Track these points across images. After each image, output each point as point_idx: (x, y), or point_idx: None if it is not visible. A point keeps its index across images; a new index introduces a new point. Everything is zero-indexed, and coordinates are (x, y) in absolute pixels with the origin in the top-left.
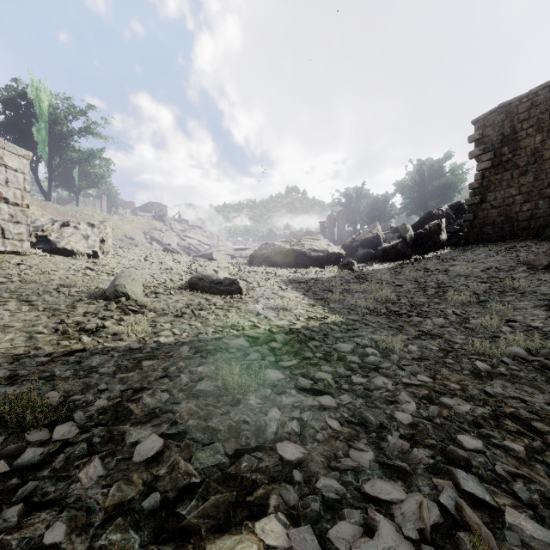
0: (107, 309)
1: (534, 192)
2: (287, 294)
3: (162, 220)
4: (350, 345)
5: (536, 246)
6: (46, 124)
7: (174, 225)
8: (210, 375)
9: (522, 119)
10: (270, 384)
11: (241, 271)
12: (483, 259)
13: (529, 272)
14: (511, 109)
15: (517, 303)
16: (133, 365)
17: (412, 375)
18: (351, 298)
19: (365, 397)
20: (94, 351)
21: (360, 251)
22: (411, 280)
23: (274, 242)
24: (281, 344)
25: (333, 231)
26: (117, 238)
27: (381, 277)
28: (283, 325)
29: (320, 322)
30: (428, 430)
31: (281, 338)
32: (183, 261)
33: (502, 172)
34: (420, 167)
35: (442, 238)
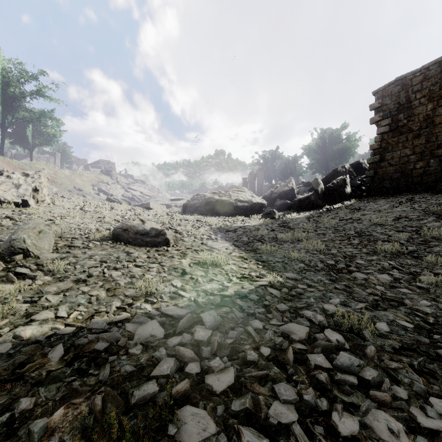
0: None
1: (426, 152)
2: (217, 244)
3: (110, 174)
4: (304, 328)
5: (433, 198)
6: None
7: (119, 179)
8: (70, 440)
9: (415, 90)
10: None
11: (173, 220)
12: (389, 209)
13: (440, 222)
14: (406, 82)
15: None
16: None
17: (417, 394)
18: (282, 249)
19: None
20: None
21: (278, 202)
22: (330, 228)
23: (205, 193)
24: (210, 329)
25: (254, 185)
26: (66, 189)
27: (304, 225)
28: (212, 290)
29: (256, 284)
30: None
31: (210, 318)
32: (120, 210)
33: (398, 135)
34: (323, 134)
35: (347, 191)
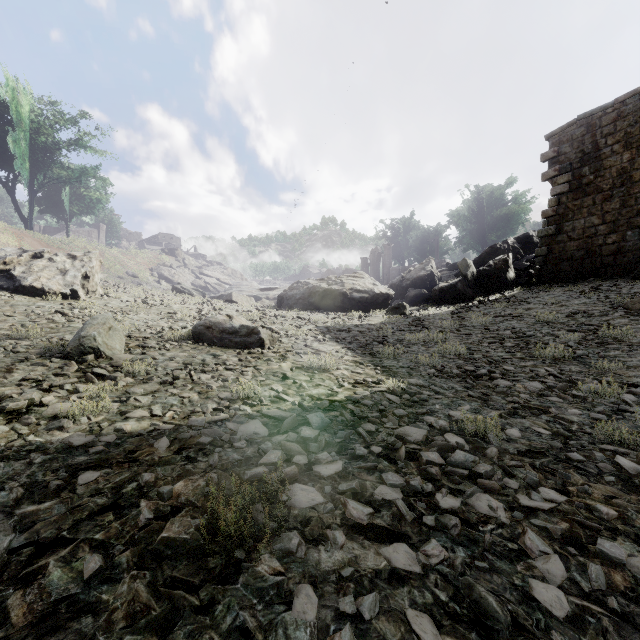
0: (61, 374)
1: (620, 220)
2: (324, 347)
3: (174, 254)
4: (421, 430)
5: (627, 285)
6: (26, 133)
7: (187, 260)
8: (195, 501)
9: (606, 133)
10: (298, 517)
11: (266, 317)
12: (565, 302)
13: (629, 318)
14: (593, 121)
15: (628, 359)
16: (59, 484)
17: (528, 486)
18: (409, 352)
19: (467, 543)
20: (3, 454)
21: (411, 292)
22: (479, 328)
23: (308, 281)
24: (317, 430)
25: (378, 269)
26: (116, 275)
27: (443, 323)
28: (319, 395)
29: (372, 390)
30: (607, 633)
31: (317, 419)
32: (193, 304)
33: (582, 197)
34: (478, 194)
35: (509, 276)
